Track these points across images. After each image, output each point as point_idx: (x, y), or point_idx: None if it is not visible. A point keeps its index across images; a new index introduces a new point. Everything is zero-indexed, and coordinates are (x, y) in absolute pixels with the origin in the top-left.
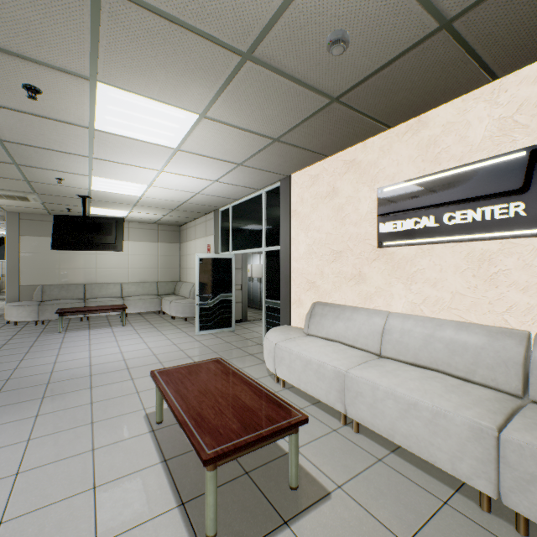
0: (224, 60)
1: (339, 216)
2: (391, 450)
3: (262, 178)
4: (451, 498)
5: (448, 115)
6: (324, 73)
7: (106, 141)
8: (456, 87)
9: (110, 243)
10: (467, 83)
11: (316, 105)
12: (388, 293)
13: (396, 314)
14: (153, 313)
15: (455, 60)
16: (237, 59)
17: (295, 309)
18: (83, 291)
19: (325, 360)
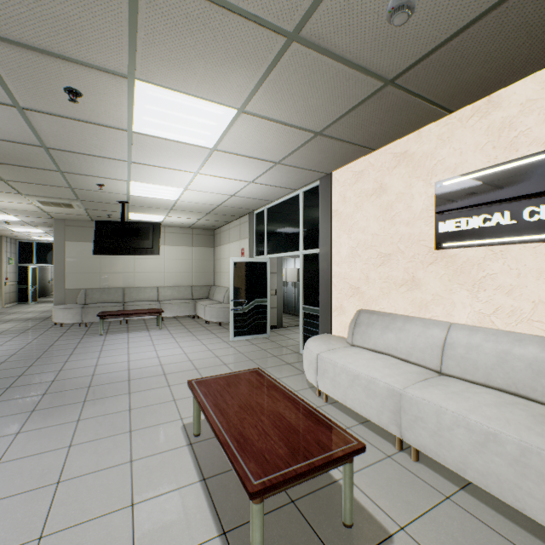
0: (267, 44)
1: (387, 215)
2: (460, 486)
3: (300, 177)
4: None
5: (528, 91)
6: (379, 50)
7: (144, 144)
8: (542, 56)
9: (147, 248)
10: None
11: (367, 90)
12: (448, 301)
13: (460, 325)
14: (188, 317)
15: None
16: (282, 42)
17: (336, 316)
18: (122, 295)
19: (375, 375)
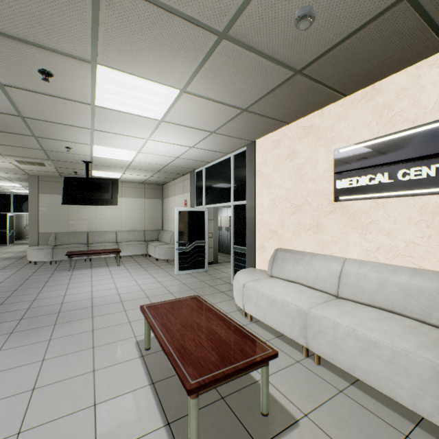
0: (203, 40)
1: (298, 175)
2: (350, 382)
3: (231, 143)
4: (412, 432)
5: (402, 82)
6: (290, 48)
7: (105, 115)
8: (411, 55)
9: (107, 199)
10: (422, 51)
11: (281, 77)
12: (343, 241)
13: (352, 260)
14: (141, 255)
15: (412, 30)
16: (214, 39)
17: (259, 254)
18: (86, 238)
19: (288, 299)
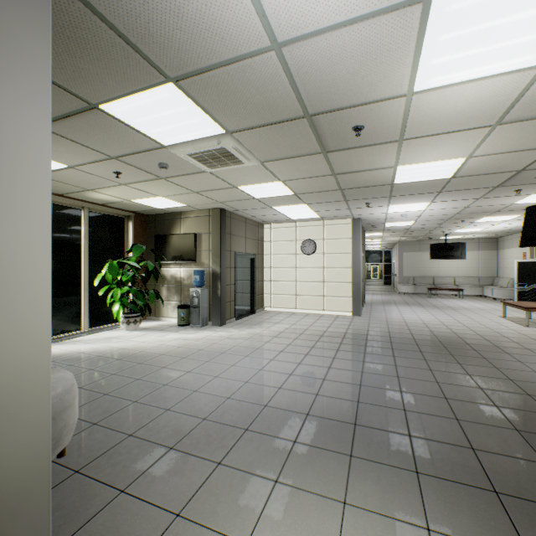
0: None
1: None
2: None
3: None
4: None
5: None
6: None
7: (476, 223)
8: None
9: (457, 255)
10: None
11: None
12: None
13: None
14: (476, 296)
15: None
16: None
17: None
18: (432, 280)
19: None
